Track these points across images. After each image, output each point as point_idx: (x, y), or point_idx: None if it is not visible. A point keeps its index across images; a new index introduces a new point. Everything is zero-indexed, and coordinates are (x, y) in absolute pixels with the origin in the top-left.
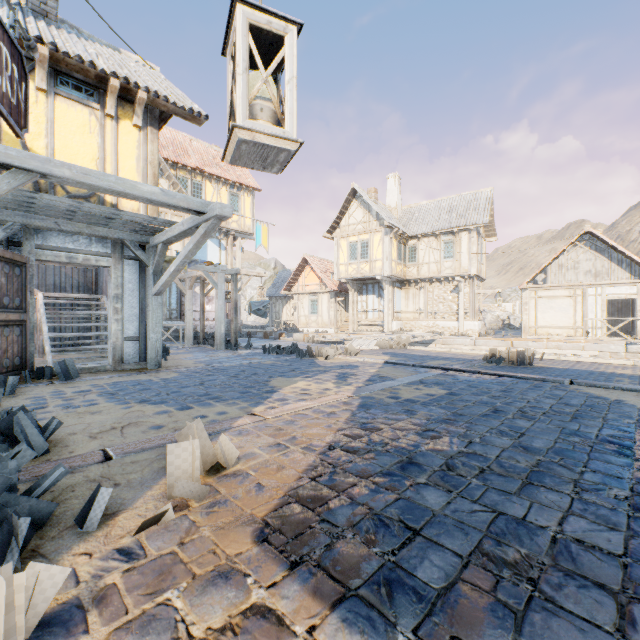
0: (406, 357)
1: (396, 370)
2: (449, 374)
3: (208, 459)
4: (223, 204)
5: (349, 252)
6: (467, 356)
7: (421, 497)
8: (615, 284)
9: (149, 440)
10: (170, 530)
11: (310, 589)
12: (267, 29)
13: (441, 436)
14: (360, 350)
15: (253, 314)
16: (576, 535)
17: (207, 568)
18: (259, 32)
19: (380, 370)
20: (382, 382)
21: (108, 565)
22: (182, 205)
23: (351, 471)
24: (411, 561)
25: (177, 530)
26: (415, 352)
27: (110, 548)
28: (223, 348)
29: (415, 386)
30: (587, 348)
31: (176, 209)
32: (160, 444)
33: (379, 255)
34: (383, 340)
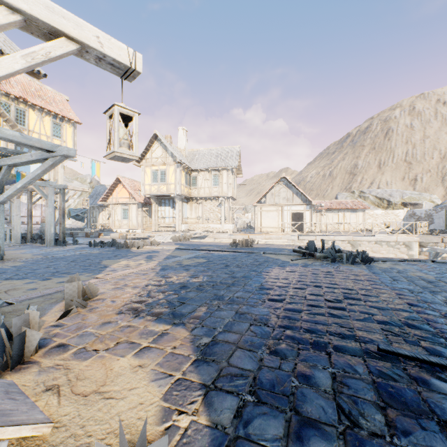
0: (189, 245)
1: (182, 252)
2: (210, 253)
3: (82, 294)
4: (69, 148)
5: (152, 177)
6: (222, 244)
7: (187, 295)
8: (295, 205)
9: (33, 294)
10: (74, 318)
11: (144, 319)
12: (127, 114)
13: (200, 277)
14: (160, 243)
15: (71, 218)
16: (237, 296)
17: (99, 322)
18: (123, 114)
19: (173, 253)
20: (174, 258)
21: (50, 329)
22: (37, 145)
23: (157, 291)
24: (181, 309)
25: (78, 317)
26: (194, 243)
27: (46, 326)
28: (53, 245)
29: (191, 259)
30: (282, 238)
31: (31, 147)
32: (43, 295)
33: (173, 180)
34: (175, 236)
